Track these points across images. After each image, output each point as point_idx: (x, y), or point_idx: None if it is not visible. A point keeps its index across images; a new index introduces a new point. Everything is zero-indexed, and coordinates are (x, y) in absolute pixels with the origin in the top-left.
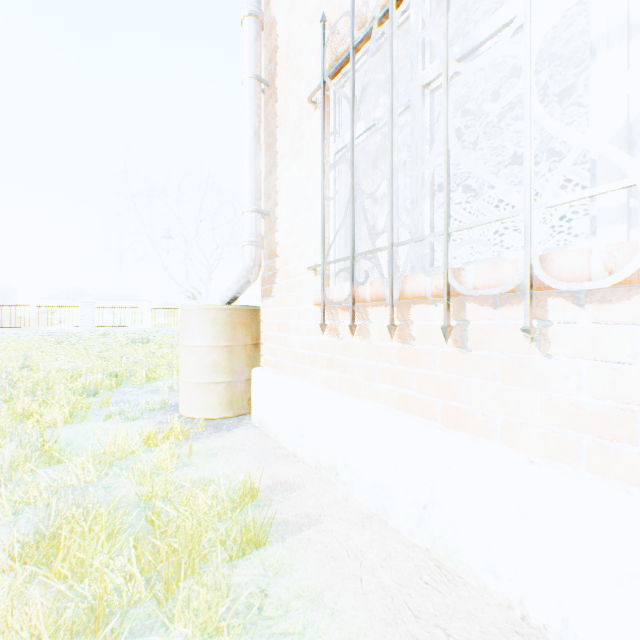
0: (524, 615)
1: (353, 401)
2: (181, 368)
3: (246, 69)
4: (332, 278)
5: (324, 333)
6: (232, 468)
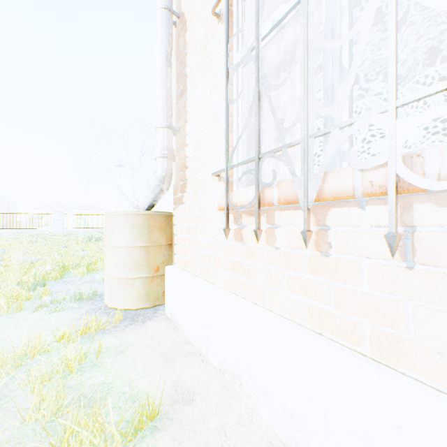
0: None
1: (258, 310)
2: (106, 265)
3: (158, 0)
4: (235, 184)
5: (228, 237)
6: (137, 370)
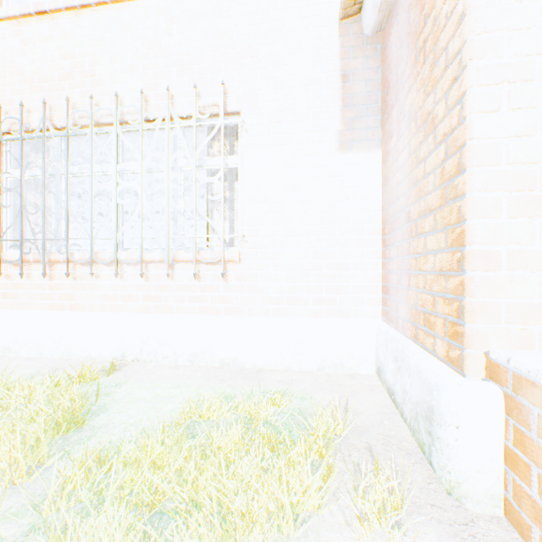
0: (92, 357)
1: (23, 310)
2: None
3: None
4: (6, 247)
5: None
6: None
